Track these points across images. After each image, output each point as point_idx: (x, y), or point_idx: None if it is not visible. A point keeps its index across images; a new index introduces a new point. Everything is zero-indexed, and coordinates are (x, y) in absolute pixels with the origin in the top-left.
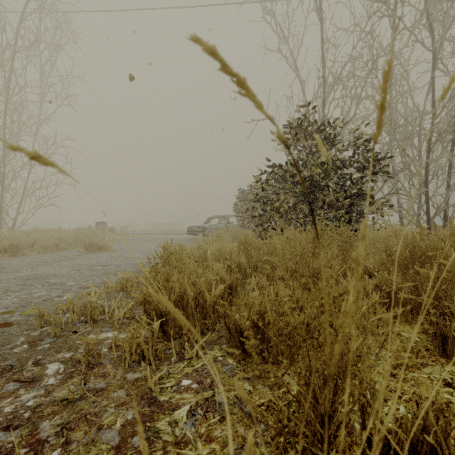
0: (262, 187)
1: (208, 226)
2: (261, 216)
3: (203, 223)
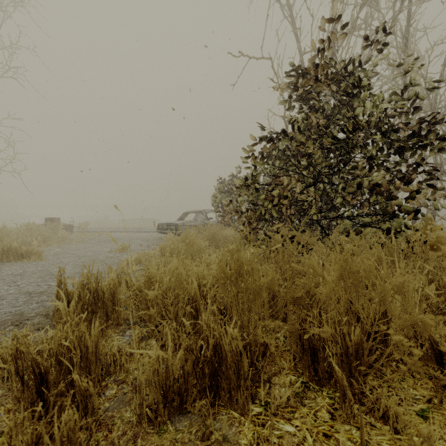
0: (255, 165)
1: (182, 223)
2: (250, 211)
3: (177, 219)
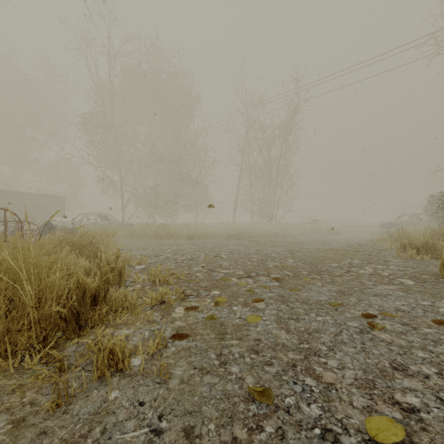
0: (442, 202)
1: (400, 222)
2: None
3: (394, 219)
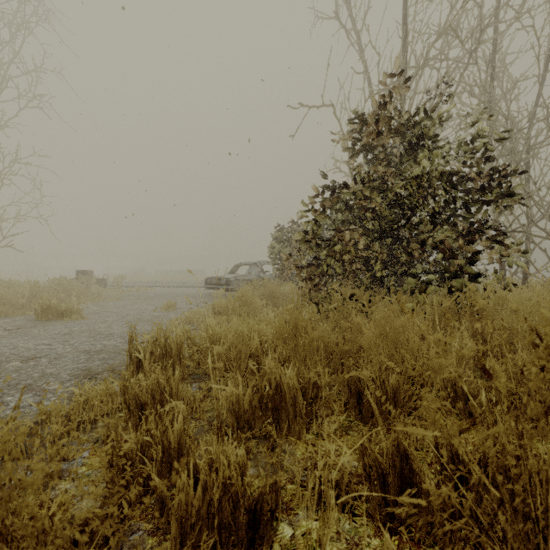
0: (315, 219)
1: (233, 277)
2: (312, 266)
3: (227, 273)
